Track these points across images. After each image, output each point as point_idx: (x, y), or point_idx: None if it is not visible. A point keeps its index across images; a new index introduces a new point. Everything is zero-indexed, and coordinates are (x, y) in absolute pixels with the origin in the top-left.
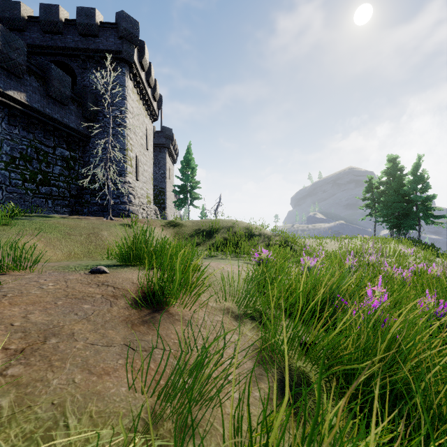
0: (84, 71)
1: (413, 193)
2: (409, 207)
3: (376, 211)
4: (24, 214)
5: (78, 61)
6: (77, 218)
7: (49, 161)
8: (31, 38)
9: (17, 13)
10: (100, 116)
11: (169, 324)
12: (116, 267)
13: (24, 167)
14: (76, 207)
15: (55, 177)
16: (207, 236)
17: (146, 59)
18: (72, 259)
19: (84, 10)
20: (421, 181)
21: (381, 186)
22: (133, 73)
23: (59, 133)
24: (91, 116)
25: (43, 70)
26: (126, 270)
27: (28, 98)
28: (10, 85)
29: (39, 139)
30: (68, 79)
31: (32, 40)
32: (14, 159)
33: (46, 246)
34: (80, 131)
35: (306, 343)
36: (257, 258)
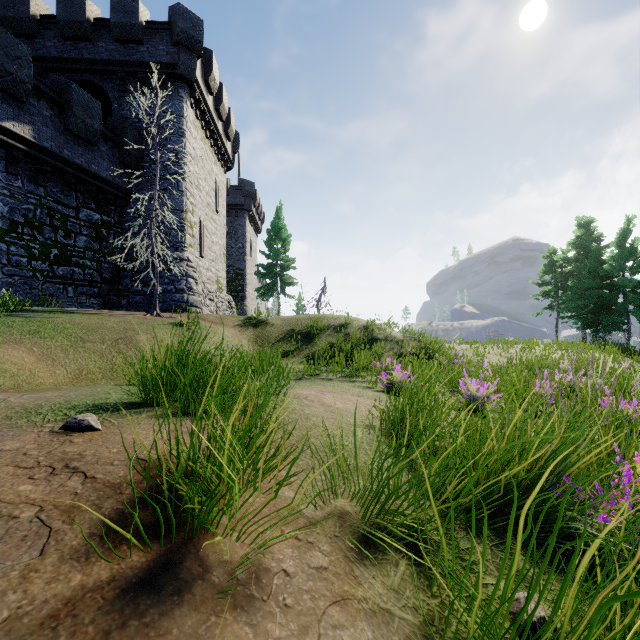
0: (123, 95)
1: (619, 275)
2: (613, 296)
3: (558, 303)
4: (21, 307)
5: (114, 81)
6: (105, 313)
7: (70, 229)
8: (46, 48)
9: (25, 11)
10: (147, 161)
11: (187, 611)
12: (129, 409)
13: (31, 238)
14: (110, 297)
15: (78, 252)
16: (305, 341)
17: (214, 76)
18: (82, 382)
19: (121, 3)
20: (632, 256)
21: (567, 264)
22: (195, 98)
23: (85, 186)
24: (132, 161)
25: (59, 92)
26: (142, 420)
27: (36, 134)
28: (8, 113)
29: (54, 195)
30: (98, 105)
31: (47, 51)
32: (15, 225)
33: (40, 360)
34: (116, 184)
35: (534, 627)
36: (385, 381)
